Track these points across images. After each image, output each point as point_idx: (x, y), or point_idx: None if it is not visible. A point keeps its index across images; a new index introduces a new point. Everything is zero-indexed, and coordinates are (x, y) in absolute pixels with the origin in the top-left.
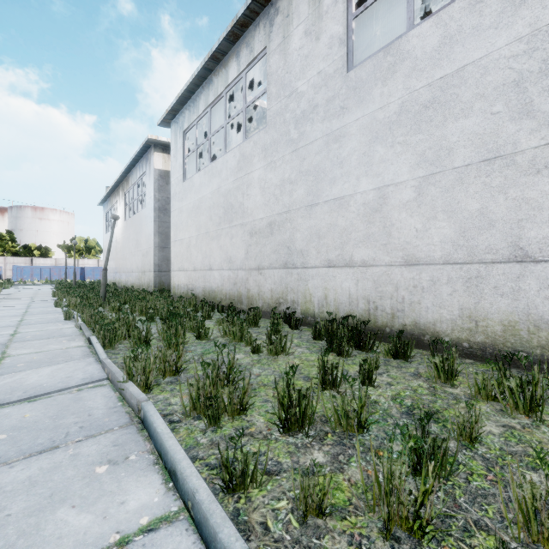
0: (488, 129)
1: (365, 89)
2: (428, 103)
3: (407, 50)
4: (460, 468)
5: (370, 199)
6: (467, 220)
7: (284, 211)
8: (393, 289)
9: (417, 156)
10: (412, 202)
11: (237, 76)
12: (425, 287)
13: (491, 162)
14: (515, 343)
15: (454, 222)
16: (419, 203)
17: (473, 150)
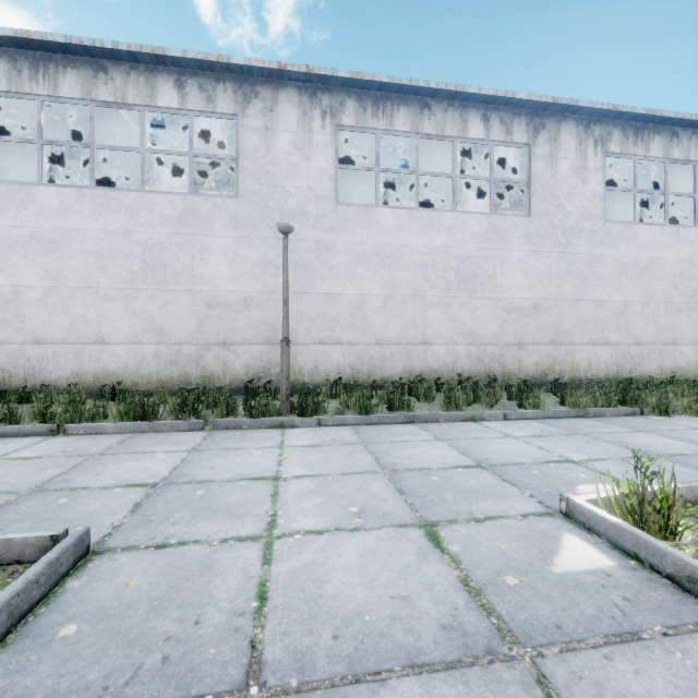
0: (87, 271)
1: (1, 205)
2: (52, 240)
3: (37, 197)
4: (26, 419)
5: (5, 292)
6: (76, 318)
7: None
8: (26, 361)
9: (45, 272)
10: (41, 301)
11: None
12: (51, 358)
13: (88, 289)
14: (99, 385)
15: (68, 319)
16: (46, 303)
17: (79, 280)
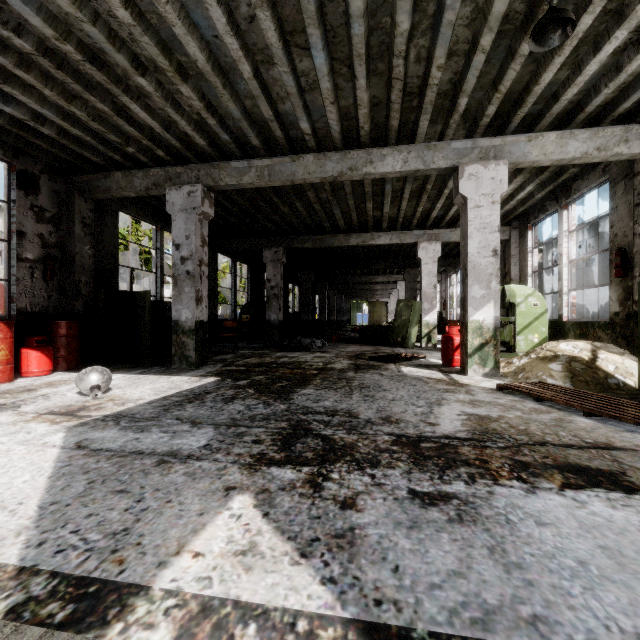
0: None
1: None
2: None
3: None
4: None
5: None
6: None
7: (602, 298)
8: None
9: None
10: None
11: (582, 240)
12: None
13: None
14: None
15: None
16: None
17: None
